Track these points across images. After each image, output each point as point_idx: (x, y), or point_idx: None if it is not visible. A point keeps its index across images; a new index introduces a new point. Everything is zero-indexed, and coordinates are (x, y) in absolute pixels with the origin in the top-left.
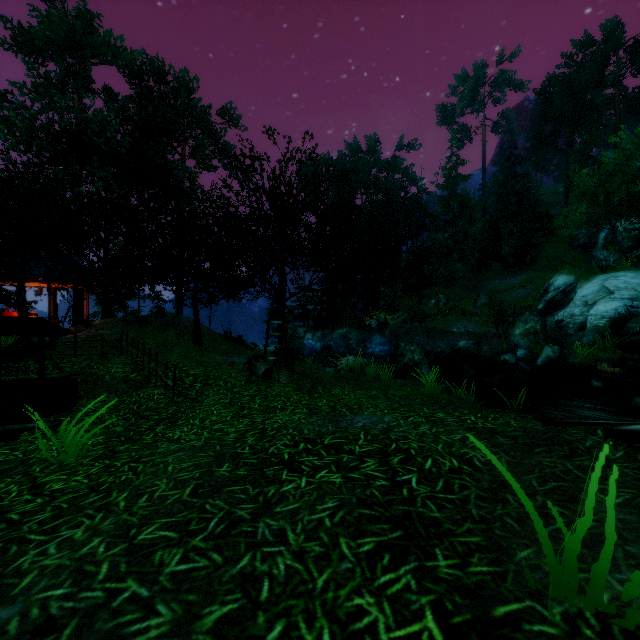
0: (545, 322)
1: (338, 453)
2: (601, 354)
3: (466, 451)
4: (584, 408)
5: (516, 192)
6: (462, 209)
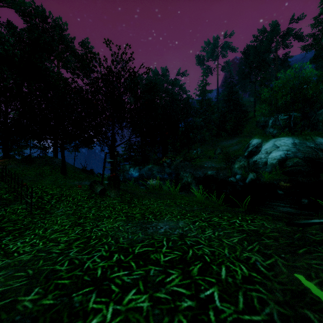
0: (249, 161)
1: (146, 264)
2: (275, 177)
3: (248, 255)
4: (280, 206)
5: (233, 99)
6: (208, 106)
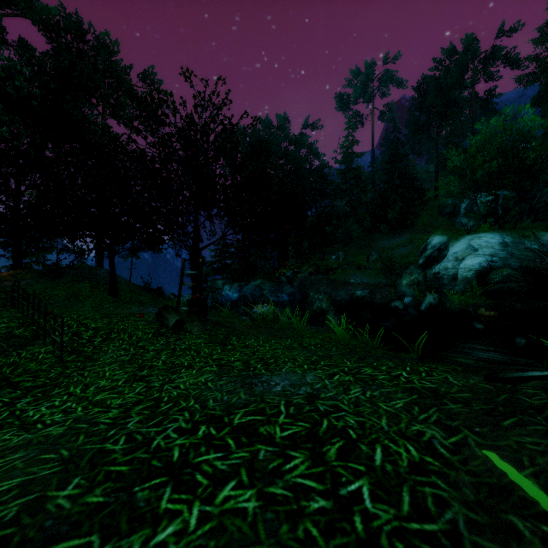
0: (426, 274)
1: (252, 442)
2: (470, 300)
3: (419, 428)
4: (479, 350)
5: (399, 169)
6: (357, 181)
